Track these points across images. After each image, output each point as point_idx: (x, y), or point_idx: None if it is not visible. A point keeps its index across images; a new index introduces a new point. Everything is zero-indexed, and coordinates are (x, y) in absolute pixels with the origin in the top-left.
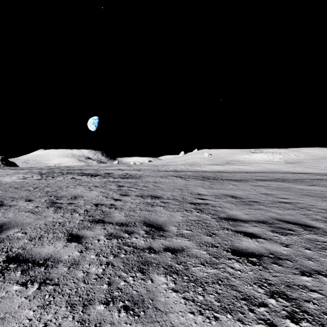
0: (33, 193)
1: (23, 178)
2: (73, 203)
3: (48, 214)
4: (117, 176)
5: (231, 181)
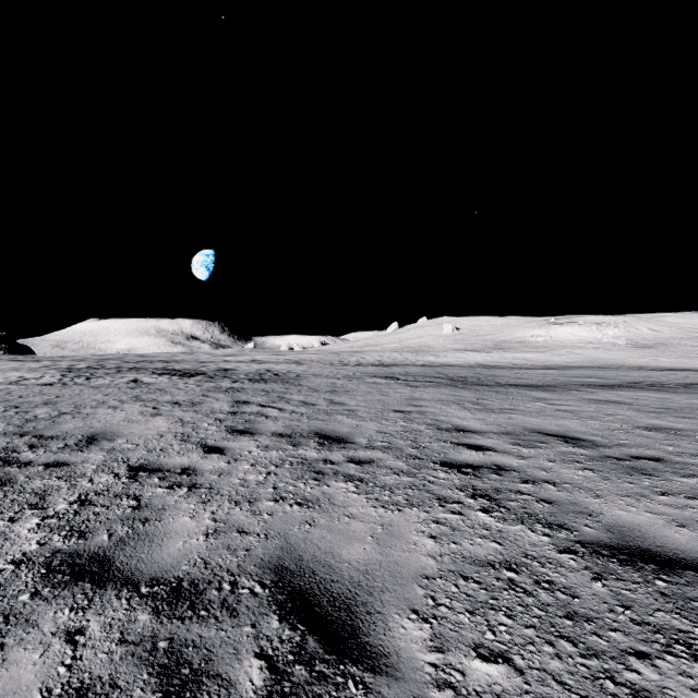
0: None
1: (16, 380)
2: (66, 464)
3: None
4: (244, 375)
5: (525, 388)
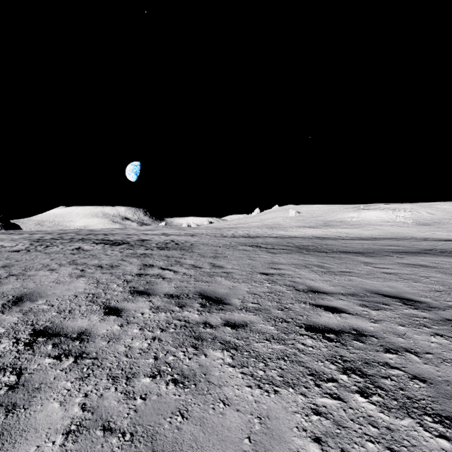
0: None
1: None
2: None
3: None
4: (155, 244)
5: (352, 254)
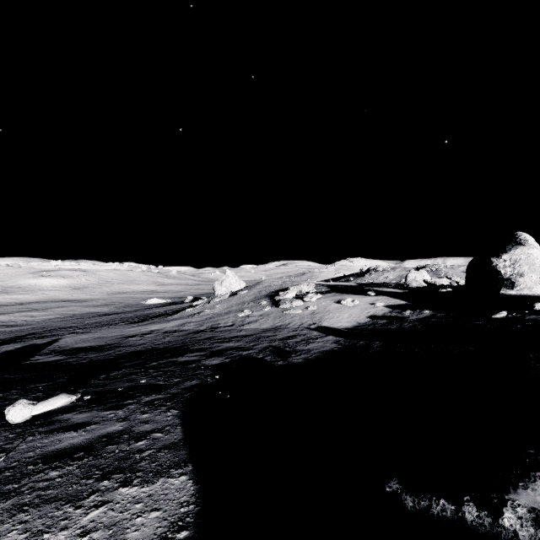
0: None
1: None
2: None
3: None
4: None
5: None
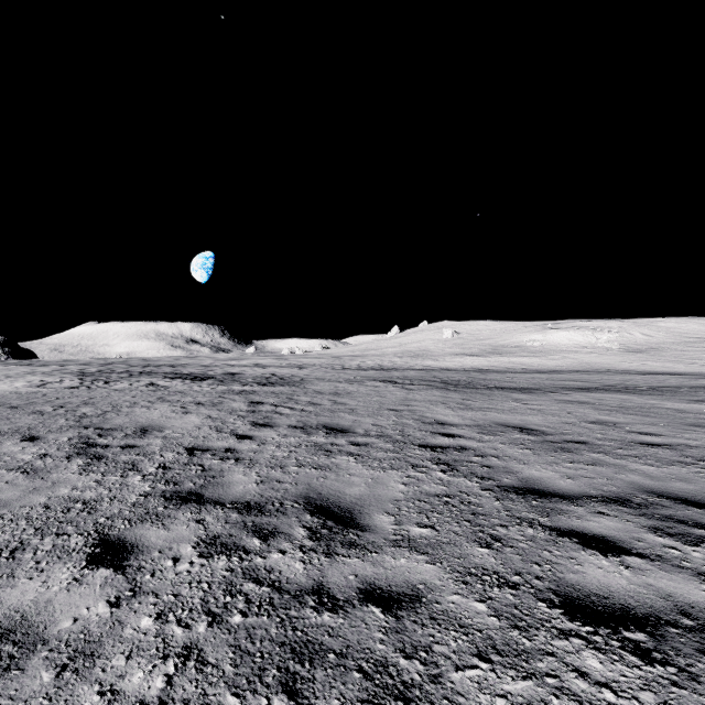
0: (49, 420)
1: (40, 383)
2: (136, 446)
3: (64, 476)
4: (252, 379)
5: (509, 391)
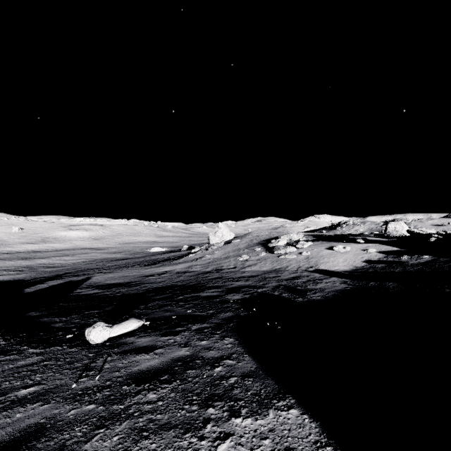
0: None
1: None
2: None
3: None
4: None
5: (40, 259)
